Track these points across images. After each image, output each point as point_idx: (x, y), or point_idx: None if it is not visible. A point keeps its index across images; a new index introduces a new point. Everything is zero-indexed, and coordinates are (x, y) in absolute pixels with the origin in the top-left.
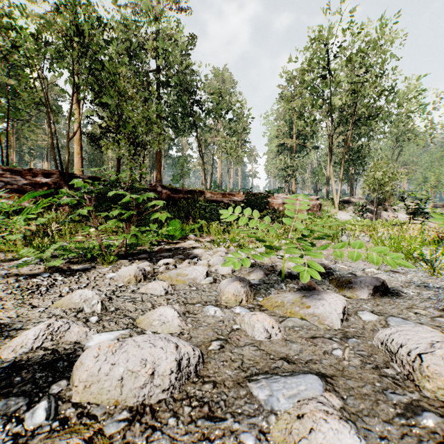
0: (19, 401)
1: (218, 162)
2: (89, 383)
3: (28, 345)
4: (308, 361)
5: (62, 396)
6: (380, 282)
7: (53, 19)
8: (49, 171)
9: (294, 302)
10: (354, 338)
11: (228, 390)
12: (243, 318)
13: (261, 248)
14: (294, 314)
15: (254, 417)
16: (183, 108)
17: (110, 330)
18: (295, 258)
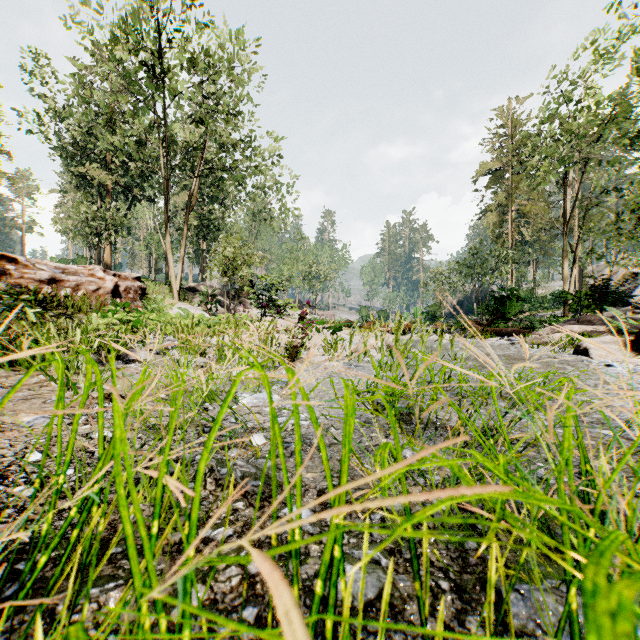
0: None
1: None
2: None
3: None
4: None
5: None
6: None
7: None
8: None
9: None
10: None
11: None
12: None
13: None
14: None
15: None
16: None
17: None
18: None
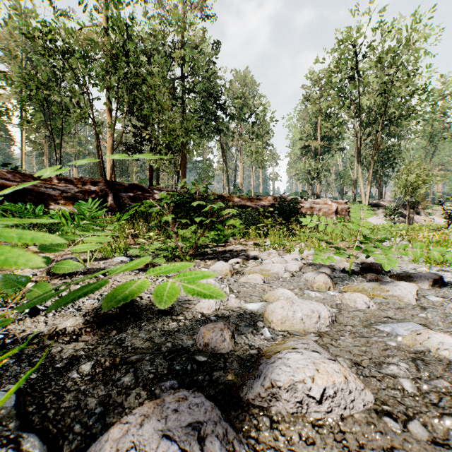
0: (248, 328)
1: (240, 166)
2: (283, 321)
3: (213, 307)
4: (404, 319)
5: (270, 327)
6: (438, 276)
7: (89, 35)
8: (96, 180)
9: (374, 288)
10: (430, 309)
11: (363, 328)
12: (343, 296)
13: (309, 251)
14: (377, 296)
15: (388, 337)
16: (207, 113)
17: (252, 302)
18: (375, 255)
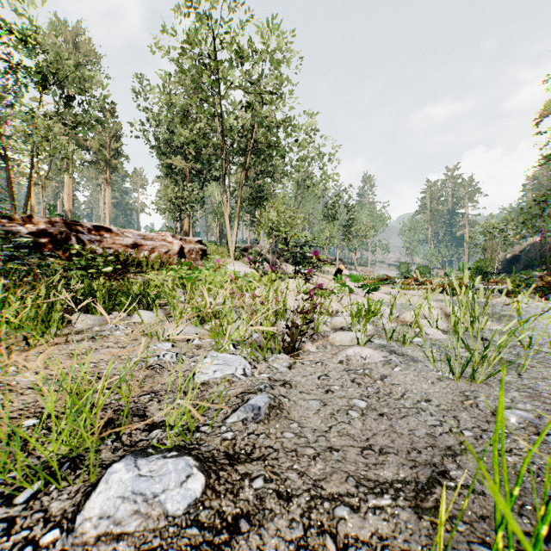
0: None
1: (66, 177)
2: None
3: None
4: None
5: None
6: None
7: None
8: None
9: None
10: None
11: None
12: None
13: None
14: None
15: None
16: None
17: None
18: None
